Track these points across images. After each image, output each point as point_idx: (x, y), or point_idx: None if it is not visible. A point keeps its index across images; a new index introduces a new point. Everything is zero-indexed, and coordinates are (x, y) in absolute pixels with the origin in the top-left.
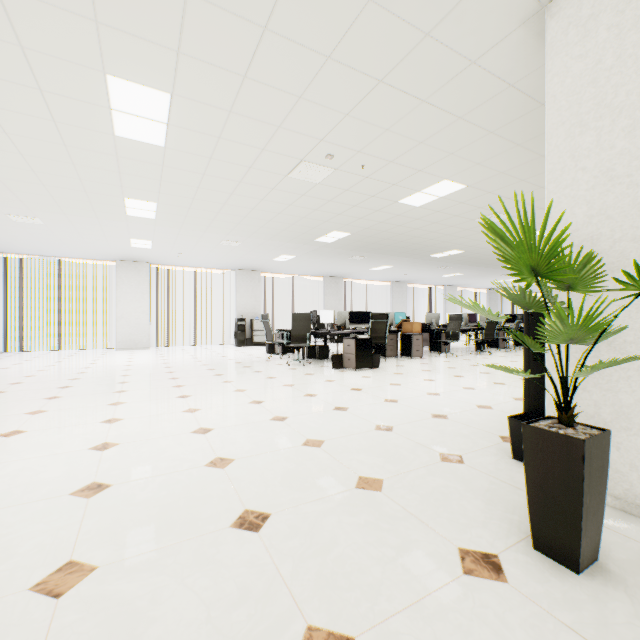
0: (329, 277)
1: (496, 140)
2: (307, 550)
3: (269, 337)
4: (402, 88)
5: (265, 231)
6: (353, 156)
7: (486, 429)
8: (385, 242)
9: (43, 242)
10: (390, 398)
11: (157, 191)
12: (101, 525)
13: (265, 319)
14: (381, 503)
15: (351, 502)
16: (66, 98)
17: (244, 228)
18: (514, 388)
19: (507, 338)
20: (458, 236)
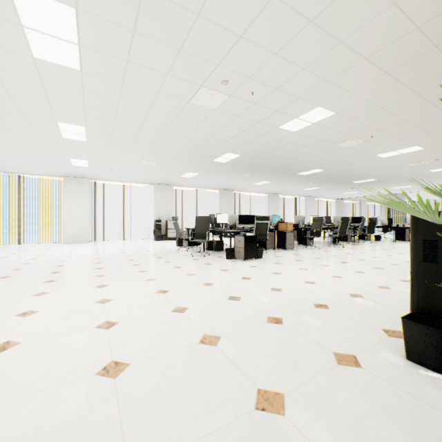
0: (223, 190)
1: (368, 67)
2: None
3: (178, 234)
4: (293, 5)
5: (174, 152)
6: (244, 82)
7: (367, 321)
8: (266, 162)
9: (3, 161)
10: (275, 287)
11: (83, 116)
12: None
13: (175, 220)
14: (287, 438)
15: (252, 436)
16: None
17: (158, 150)
18: (373, 276)
19: (354, 234)
20: (321, 158)
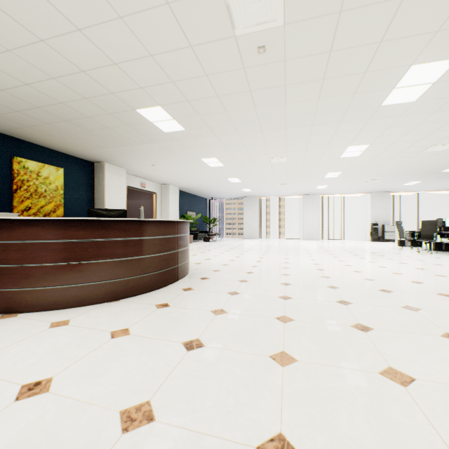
0: None
1: None
2: (438, 288)
3: (401, 235)
4: None
5: (400, 173)
6: None
7: None
8: None
9: (279, 191)
10: None
11: (344, 168)
12: (368, 276)
13: (398, 224)
14: None
15: None
16: (330, 154)
17: (385, 173)
18: None
19: None
20: None
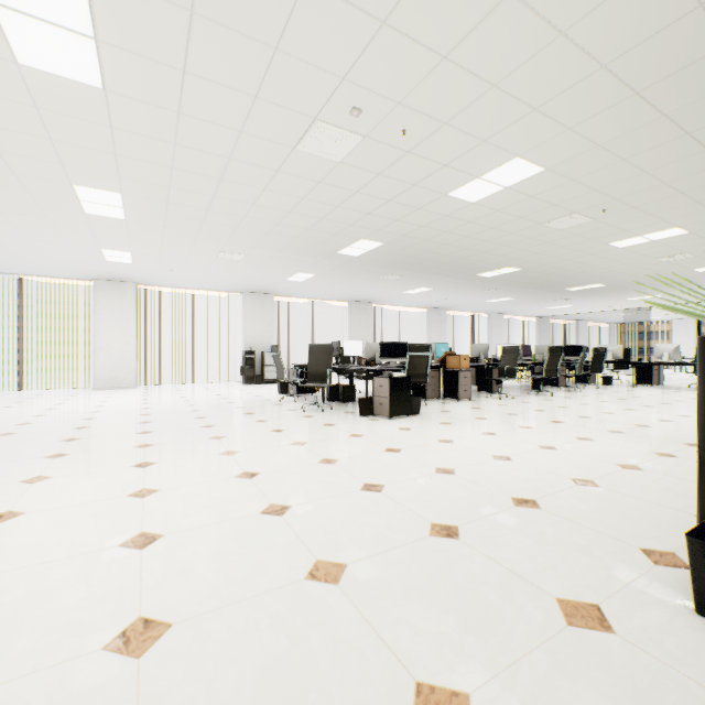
0: (356, 302)
1: (606, 83)
2: None
3: (280, 374)
4: None
5: (273, 239)
6: (390, 112)
7: (610, 532)
8: (425, 256)
9: None
10: (443, 466)
11: (115, 173)
12: None
13: (275, 352)
14: None
15: None
16: None
17: (246, 234)
18: (609, 447)
19: (570, 375)
20: (517, 248)
